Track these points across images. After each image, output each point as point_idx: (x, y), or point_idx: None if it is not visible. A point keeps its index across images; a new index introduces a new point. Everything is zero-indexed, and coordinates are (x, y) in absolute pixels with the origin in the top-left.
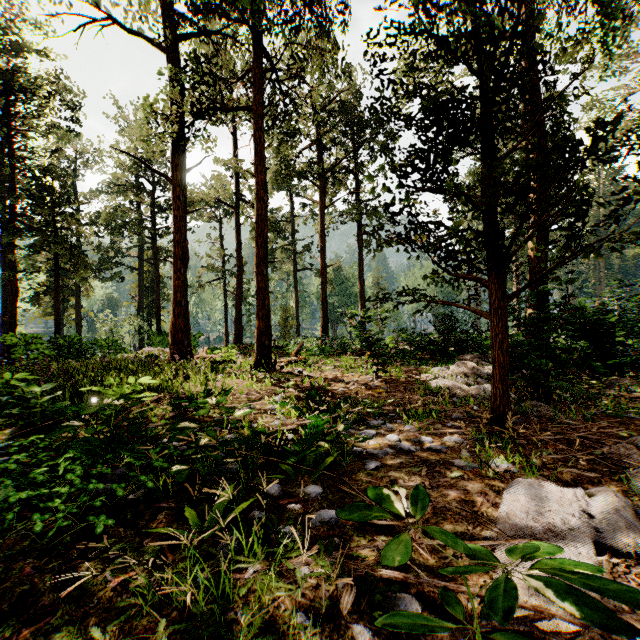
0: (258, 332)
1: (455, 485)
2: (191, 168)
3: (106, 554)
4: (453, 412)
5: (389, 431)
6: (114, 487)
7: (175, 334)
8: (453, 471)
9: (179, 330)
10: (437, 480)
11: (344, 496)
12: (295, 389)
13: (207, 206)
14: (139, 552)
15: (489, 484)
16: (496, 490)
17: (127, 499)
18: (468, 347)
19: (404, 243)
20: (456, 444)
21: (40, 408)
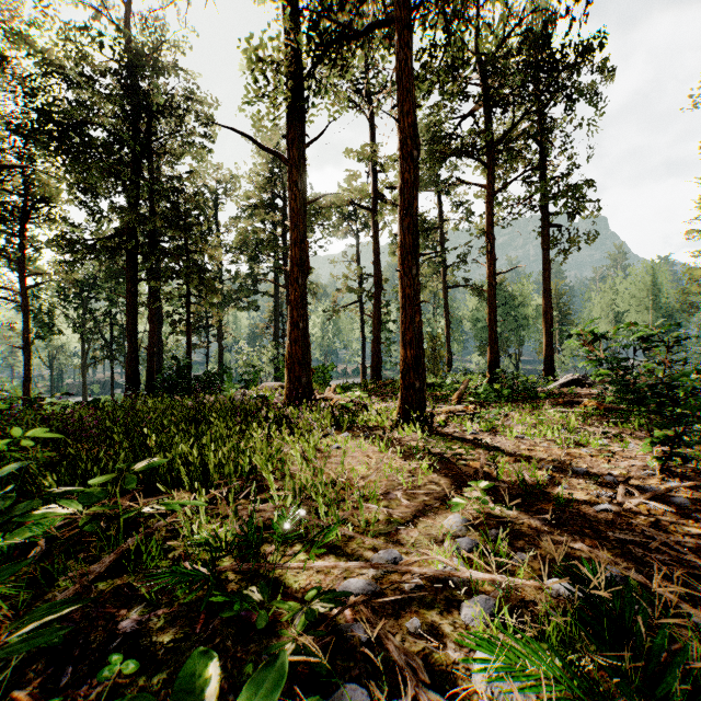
0: (403, 366)
1: None
2: (312, 141)
3: None
4: None
5: None
6: None
7: (291, 367)
8: None
9: (296, 362)
10: None
11: None
12: (485, 491)
13: (342, 219)
14: None
15: None
16: None
17: None
18: None
19: None
20: None
21: None
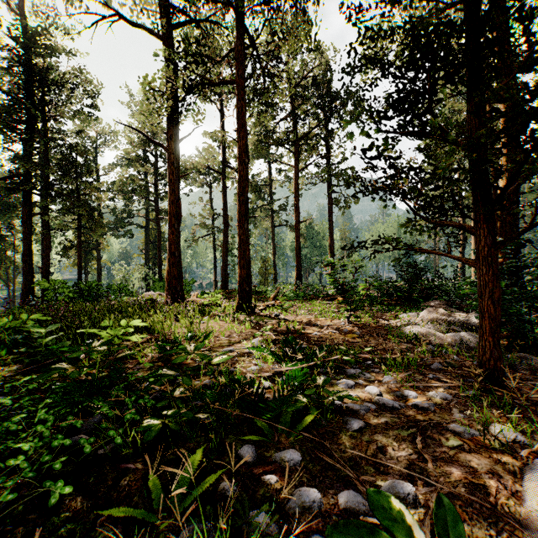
0: (240, 279)
1: (456, 459)
2: (183, 138)
3: (52, 537)
4: (431, 361)
5: (367, 381)
6: (82, 442)
7: (170, 281)
8: (449, 438)
9: (173, 277)
10: (432, 450)
11: (326, 466)
12: (272, 332)
13: (199, 174)
14: (89, 537)
15: (499, 461)
16: (510, 470)
17: (96, 454)
18: (434, 294)
19: (379, 192)
20: (444, 401)
21: (43, 347)
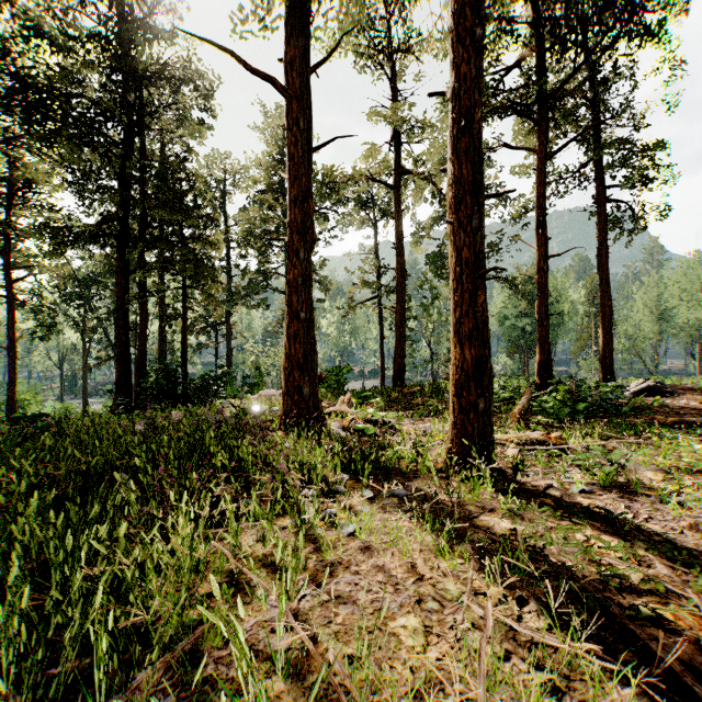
0: (459, 375)
1: None
2: (318, 64)
3: None
4: None
5: None
6: None
7: (289, 373)
8: None
9: (295, 365)
10: None
11: None
12: None
13: (358, 207)
14: None
15: None
16: None
17: None
18: None
19: None
20: None
21: None
